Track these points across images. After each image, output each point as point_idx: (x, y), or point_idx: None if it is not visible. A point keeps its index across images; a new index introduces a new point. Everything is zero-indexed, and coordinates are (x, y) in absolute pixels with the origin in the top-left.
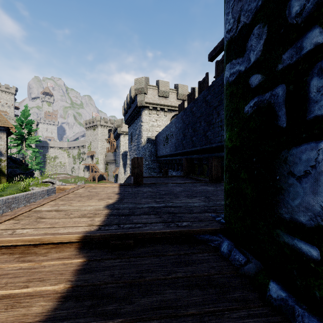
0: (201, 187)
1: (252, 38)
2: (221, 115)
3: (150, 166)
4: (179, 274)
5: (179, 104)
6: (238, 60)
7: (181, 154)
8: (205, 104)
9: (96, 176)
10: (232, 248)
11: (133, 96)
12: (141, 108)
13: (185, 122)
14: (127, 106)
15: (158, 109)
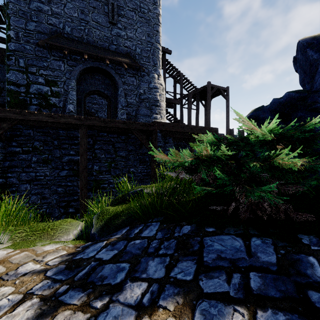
0: None
1: (22, 88)
2: None
3: None
4: None
5: None
6: (17, 88)
7: None
8: None
9: None
10: None
11: None
12: None
13: None
14: None
15: None
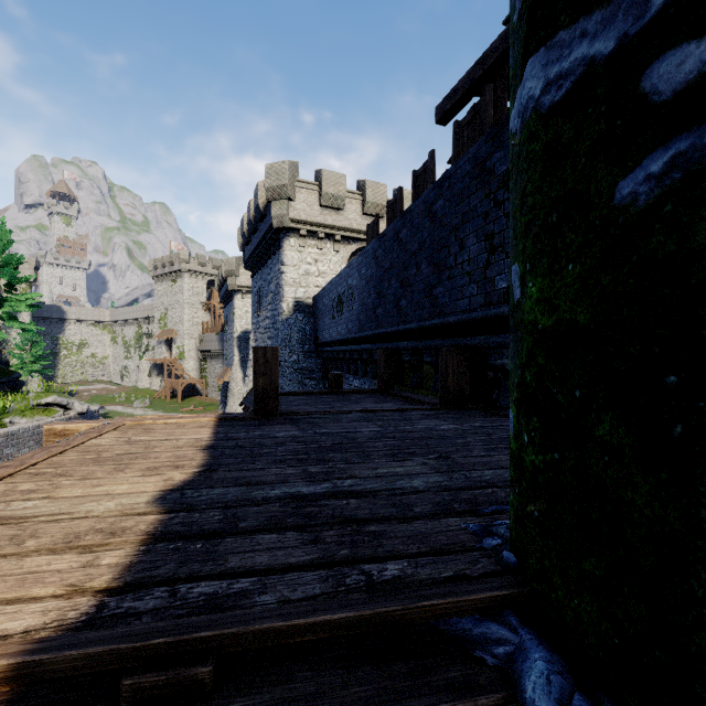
0: (423, 423)
1: None
2: (469, 246)
3: (301, 366)
4: None
5: (368, 225)
6: (583, 23)
7: (373, 339)
8: (429, 221)
9: (178, 387)
10: (565, 690)
11: (263, 205)
12: (280, 232)
13: (383, 265)
14: (250, 227)
15: (319, 235)
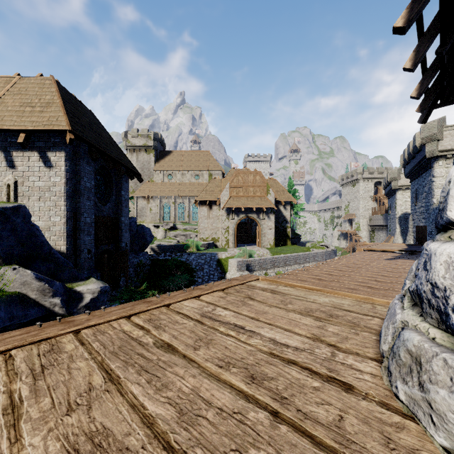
0: None
1: None
2: None
3: None
4: None
5: None
6: None
7: None
8: None
9: (356, 246)
10: None
11: (418, 145)
12: (431, 159)
13: None
14: (409, 156)
15: None
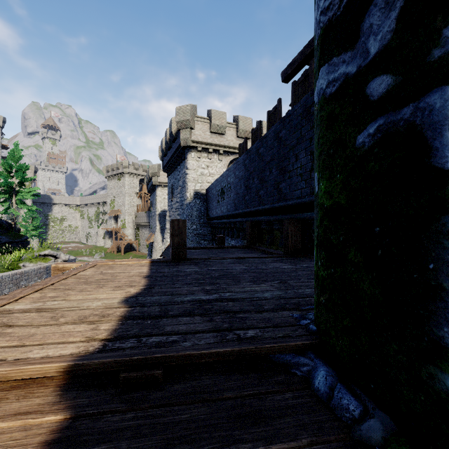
0: (272, 264)
1: (372, 12)
2: (301, 158)
3: (198, 232)
4: (243, 446)
5: (240, 144)
6: (343, 56)
7: (243, 215)
8: (277, 142)
9: (121, 245)
10: (334, 382)
11: (174, 132)
12: (185, 149)
13: (249, 170)
14: (167, 146)
15: (210, 150)
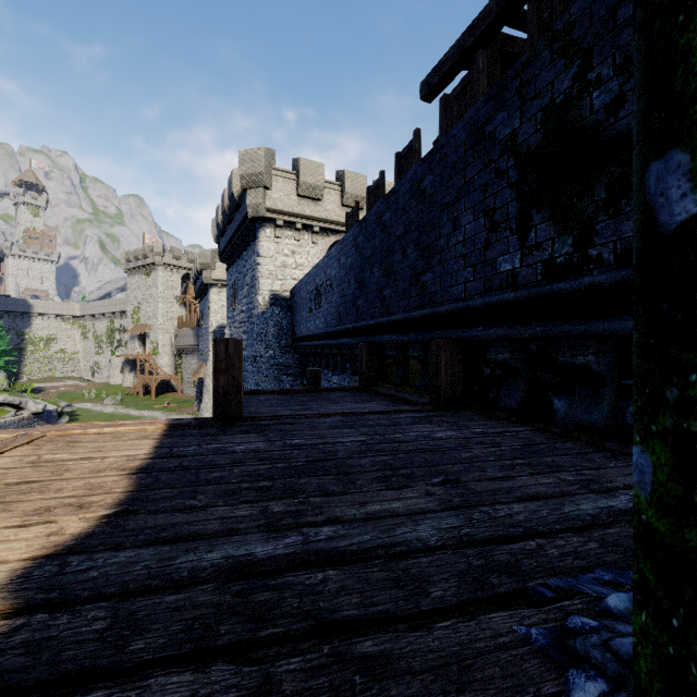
0: (414, 429)
1: None
2: (464, 225)
3: (277, 362)
4: None
5: (347, 213)
6: None
7: (353, 333)
8: (417, 200)
9: (151, 383)
10: None
11: (237, 194)
12: (256, 222)
13: (365, 253)
14: (225, 217)
15: (297, 226)
